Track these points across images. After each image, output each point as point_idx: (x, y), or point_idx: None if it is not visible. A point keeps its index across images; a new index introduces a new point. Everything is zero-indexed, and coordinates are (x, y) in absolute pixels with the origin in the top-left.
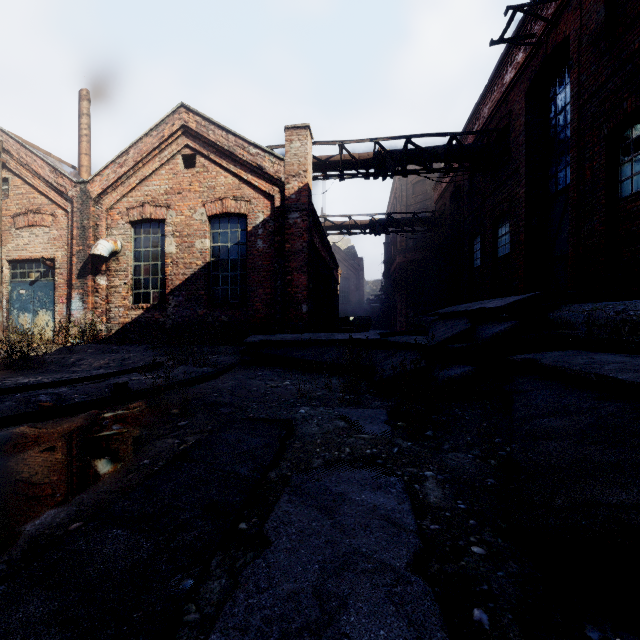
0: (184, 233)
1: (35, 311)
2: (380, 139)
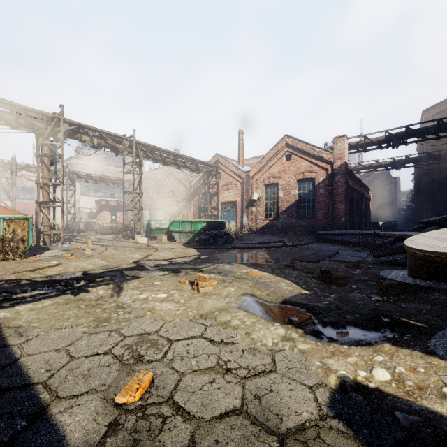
0: (286, 188)
1: (229, 221)
2: (388, 130)
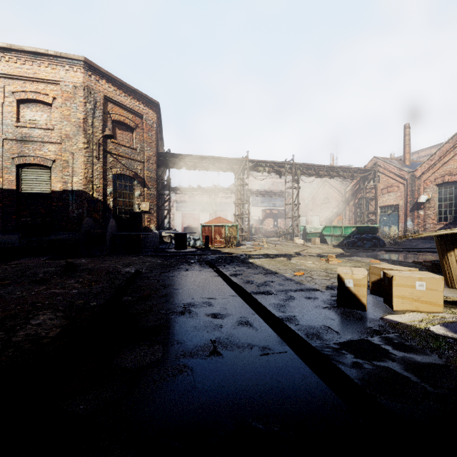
0: None
1: (389, 226)
2: None
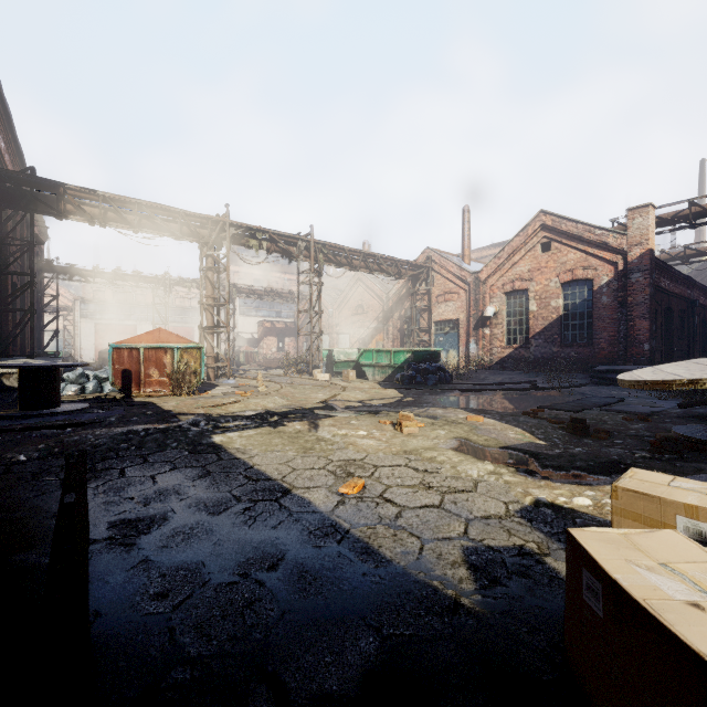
0: (542, 297)
1: (447, 350)
2: None
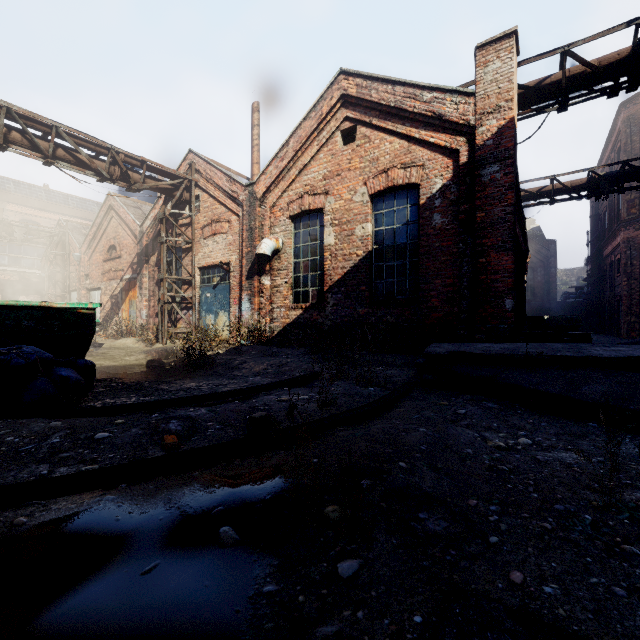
0: (343, 220)
1: (216, 312)
2: None
